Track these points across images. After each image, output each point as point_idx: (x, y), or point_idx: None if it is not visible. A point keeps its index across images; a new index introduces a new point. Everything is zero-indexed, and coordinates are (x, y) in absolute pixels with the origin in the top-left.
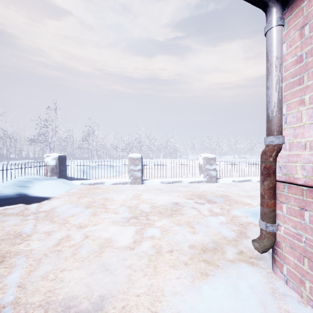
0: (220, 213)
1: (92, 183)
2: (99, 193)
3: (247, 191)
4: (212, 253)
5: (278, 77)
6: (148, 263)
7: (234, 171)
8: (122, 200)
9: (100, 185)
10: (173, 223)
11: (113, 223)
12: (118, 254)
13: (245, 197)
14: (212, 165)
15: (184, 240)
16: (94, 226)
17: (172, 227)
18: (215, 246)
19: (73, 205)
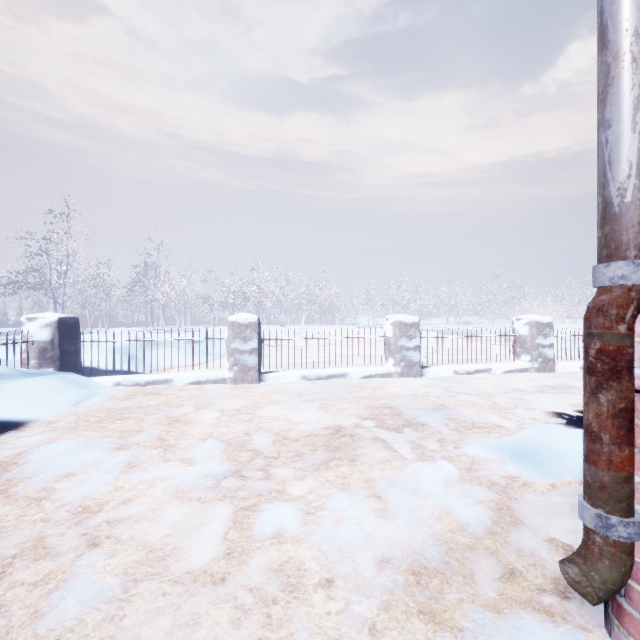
0: (441, 455)
1: (143, 381)
2: (155, 408)
3: (488, 396)
4: (440, 581)
5: (639, 90)
6: (263, 637)
7: (454, 351)
8: (209, 424)
9: (160, 385)
10: (333, 486)
11: (177, 493)
12: (176, 604)
13: (487, 409)
14: (411, 338)
15: (363, 543)
16: (124, 505)
17: (329, 499)
18: (444, 556)
19: (80, 443)
